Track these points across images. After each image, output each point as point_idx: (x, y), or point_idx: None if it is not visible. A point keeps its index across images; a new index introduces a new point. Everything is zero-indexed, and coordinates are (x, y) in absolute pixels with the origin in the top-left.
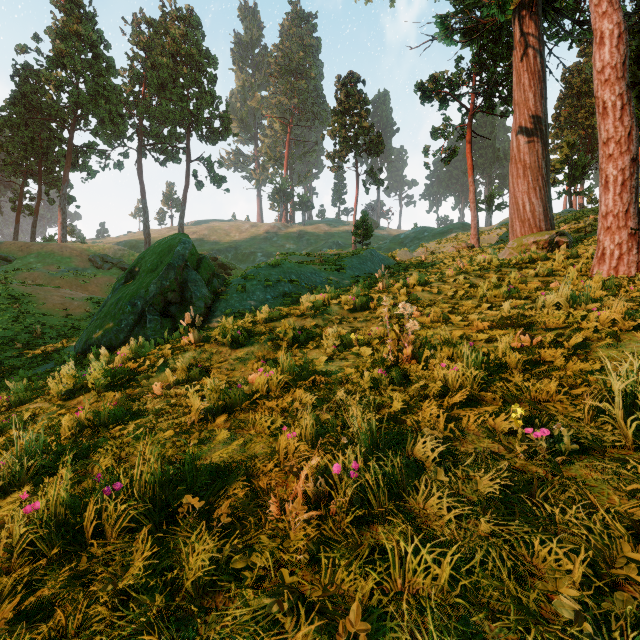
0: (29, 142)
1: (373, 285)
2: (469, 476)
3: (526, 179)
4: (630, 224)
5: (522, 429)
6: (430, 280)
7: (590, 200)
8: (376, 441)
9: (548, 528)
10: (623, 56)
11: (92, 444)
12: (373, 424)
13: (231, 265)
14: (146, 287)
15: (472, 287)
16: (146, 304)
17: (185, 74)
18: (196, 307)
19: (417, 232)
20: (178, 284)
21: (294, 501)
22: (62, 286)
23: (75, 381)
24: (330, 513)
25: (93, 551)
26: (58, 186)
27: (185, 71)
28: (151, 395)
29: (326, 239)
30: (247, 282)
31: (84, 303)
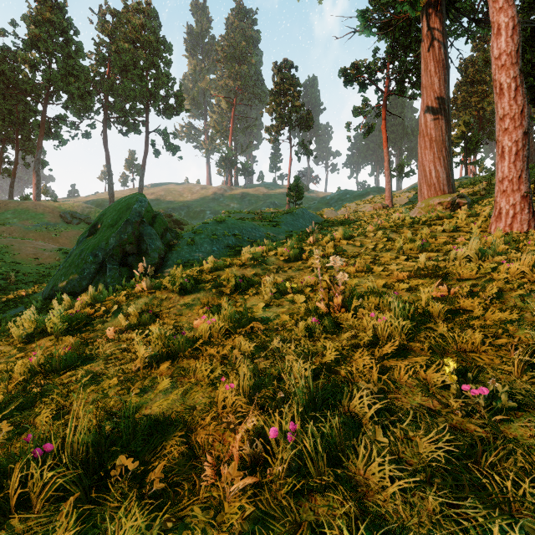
0: (7, 113)
1: (304, 239)
2: (407, 435)
3: (432, 150)
4: (522, 188)
5: (456, 384)
6: (353, 235)
7: (481, 169)
8: (313, 397)
9: (502, 506)
10: (517, 45)
11: (40, 391)
12: (310, 380)
13: (184, 221)
14: (106, 240)
15: (389, 241)
16: (106, 255)
17: (144, 58)
18: (151, 257)
19: (341, 194)
20: (135, 237)
21: (230, 460)
22: (36, 238)
23: (36, 326)
24: (267, 478)
25: (15, 523)
26: (33, 152)
27: (144, 55)
28: (104, 339)
29: (265, 200)
30: (196, 236)
31: (54, 253)
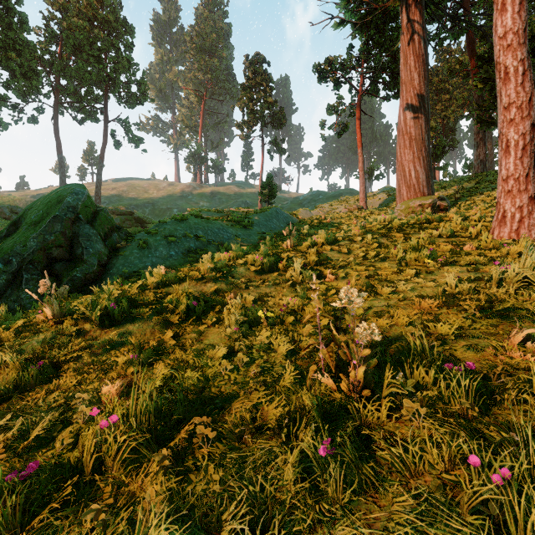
0: None
1: (279, 242)
2: None
3: (412, 149)
4: (530, 188)
5: None
6: (337, 239)
7: (445, 175)
8: None
9: None
10: (524, 23)
11: None
12: None
13: (147, 219)
14: (24, 242)
15: (382, 247)
16: (23, 261)
17: (102, 38)
18: (87, 264)
19: (313, 195)
20: (66, 239)
21: None
22: None
23: None
24: None
25: None
26: None
27: (102, 35)
28: None
29: (236, 198)
30: (150, 237)
31: None
